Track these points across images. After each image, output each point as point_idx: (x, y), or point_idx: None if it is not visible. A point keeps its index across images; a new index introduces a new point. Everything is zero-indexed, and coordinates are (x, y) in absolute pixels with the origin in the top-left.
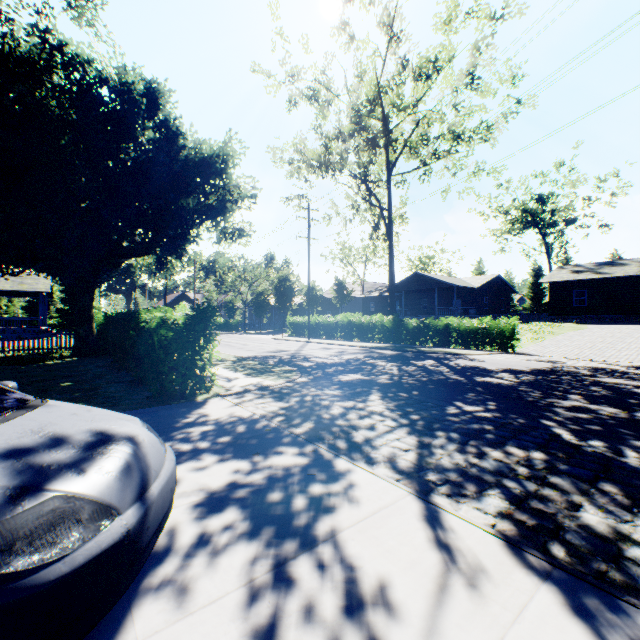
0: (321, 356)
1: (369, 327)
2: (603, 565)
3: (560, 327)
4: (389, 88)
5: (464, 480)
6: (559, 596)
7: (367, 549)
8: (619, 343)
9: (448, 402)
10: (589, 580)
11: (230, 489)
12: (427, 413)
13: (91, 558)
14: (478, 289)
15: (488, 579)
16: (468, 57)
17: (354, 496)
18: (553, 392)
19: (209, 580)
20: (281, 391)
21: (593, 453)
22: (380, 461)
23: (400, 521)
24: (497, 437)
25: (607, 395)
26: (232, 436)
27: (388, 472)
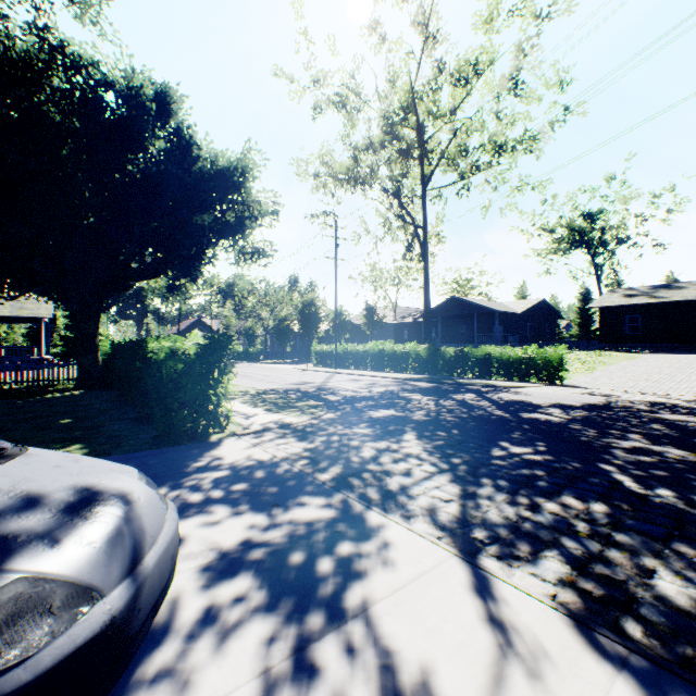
0: (349, 389)
1: (402, 356)
2: (689, 649)
3: (612, 356)
4: (424, 94)
5: (516, 538)
6: (640, 692)
7: (405, 627)
8: (678, 374)
9: (492, 442)
10: (675, 670)
11: (244, 549)
12: (469, 456)
13: (61, 659)
14: (521, 315)
15: (552, 668)
16: (511, 60)
17: (389, 558)
18: (609, 431)
19: (216, 669)
20: (305, 429)
21: (662, 505)
22: (418, 514)
23: (443, 590)
24: (551, 485)
25: (670, 434)
26: (249, 483)
27: (427, 528)
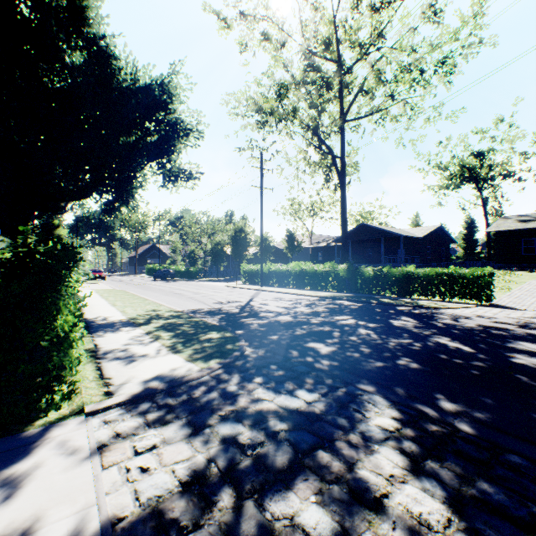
0: (274, 310)
1: (322, 275)
2: None
3: (517, 275)
4: (346, 21)
5: None
6: None
7: None
8: None
9: None
10: None
11: None
12: None
13: None
14: (422, 239)
15: None
16: None
17: None
18: None
19: None
20: (202, 397)
21: None
22: None
23: None
24: None
25: None
26: None
27: None
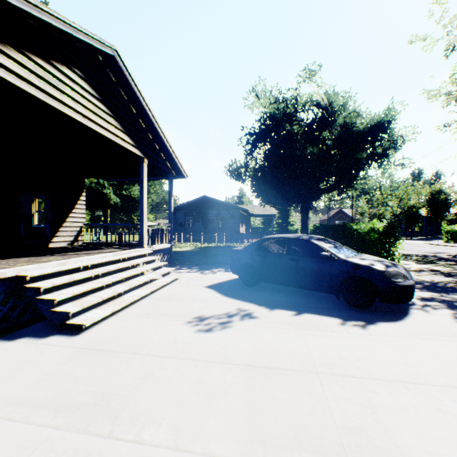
0: None
1: None
2: None
3: None
4: None
5: None
6: None
7: None
8: None
9: None
10: None
11: (431, 298)
12: None
13: (407, 285)
14: None
15: None
16: None
17: None
18: None
19: (434, 311)
20: (449, 273)
21: None
22: None
23: None
24: None
25: None
26: (422, 285)
27: None
